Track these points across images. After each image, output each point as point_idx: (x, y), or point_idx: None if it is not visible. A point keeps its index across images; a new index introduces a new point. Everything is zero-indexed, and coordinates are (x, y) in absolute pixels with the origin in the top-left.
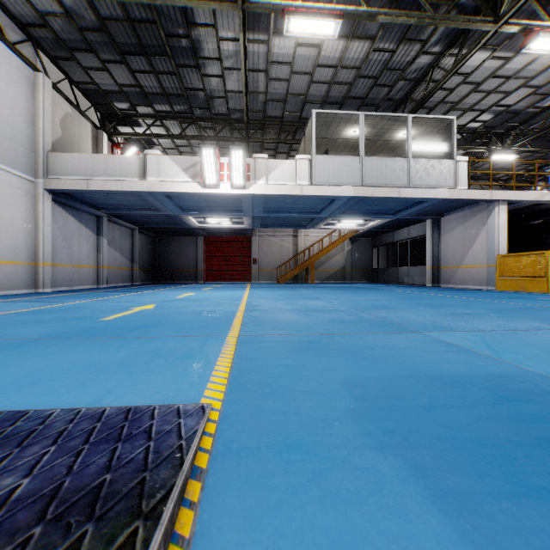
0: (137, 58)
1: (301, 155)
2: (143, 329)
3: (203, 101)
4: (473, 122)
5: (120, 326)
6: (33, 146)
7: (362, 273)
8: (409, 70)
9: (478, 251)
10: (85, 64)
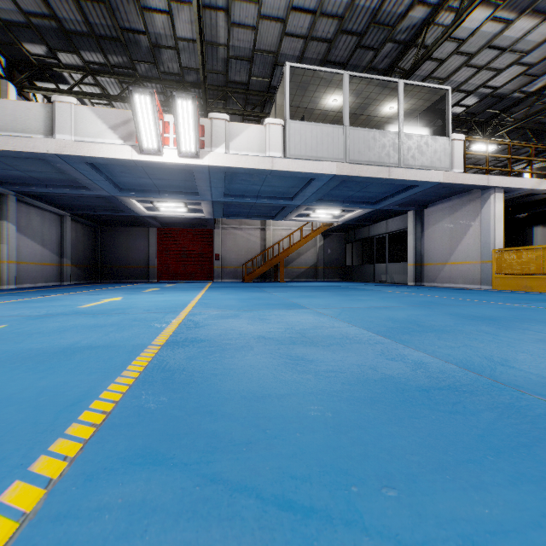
0: None
1: (271, 119)
2: None
3: (147, 52)
4: (457, 106)
5: None
6: None
7: (334, 271)
8: (399, 27)
9: (469, 245)
10: None
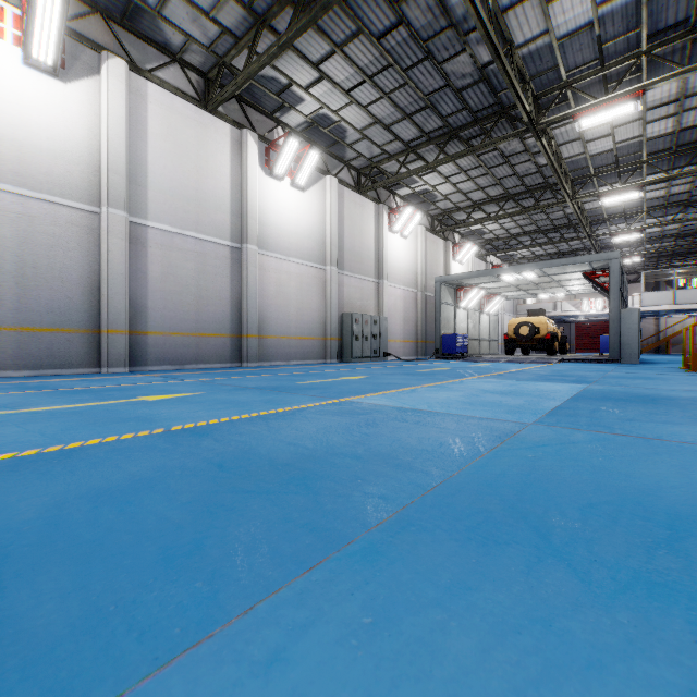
0: None
1: (634, 294)
2: None
3: None
4: None
5: None
6: (513, 304)
7: None
8: None
9: None
10: None
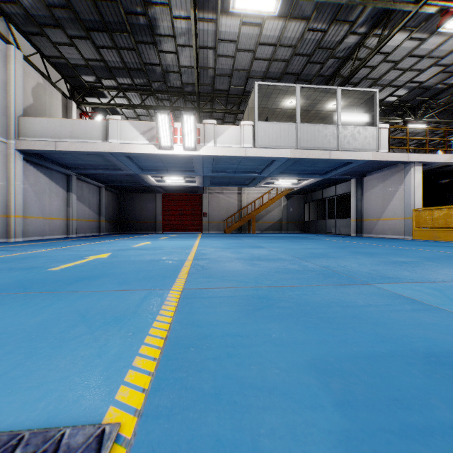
0: (100, 34)
1: (245, 122)
2: (85, 281)
3: (160, 75)
4: (391, 96)
5: (63, 277)
6: (5, 111)
7: (295, 225)
8: (338, 49)
9: (396, 205)
10: (54, 40)
